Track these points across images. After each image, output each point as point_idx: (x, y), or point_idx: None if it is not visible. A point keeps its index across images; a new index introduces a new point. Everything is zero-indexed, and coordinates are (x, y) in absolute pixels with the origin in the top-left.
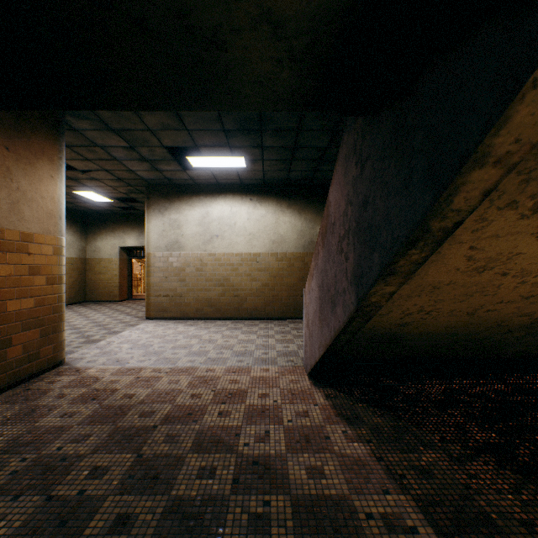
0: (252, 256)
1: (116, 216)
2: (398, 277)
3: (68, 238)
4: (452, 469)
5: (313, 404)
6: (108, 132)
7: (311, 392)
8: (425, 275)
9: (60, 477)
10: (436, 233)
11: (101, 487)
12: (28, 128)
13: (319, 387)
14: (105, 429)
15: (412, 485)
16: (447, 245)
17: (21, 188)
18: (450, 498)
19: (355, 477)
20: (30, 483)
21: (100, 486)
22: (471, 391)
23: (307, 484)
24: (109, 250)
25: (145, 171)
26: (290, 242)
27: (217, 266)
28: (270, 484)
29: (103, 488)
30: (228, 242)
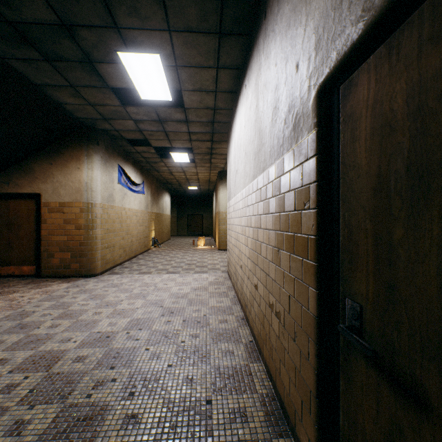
0: (246, 196)
1: None
2: None
3: None
4: None
5: None
6: (111, 122)
7: None
8: None
9: None
10: None
11: None
12: (63, 149)
13: None
14: None
15: None
16: None
17: (59, 181)
18: None
19: None
20: None
21: None
22: None
23: None
24: None
25: (192, 127)
26: (265, 141)
27: (236, 217)
28: None
29: None
30: (239, 177)
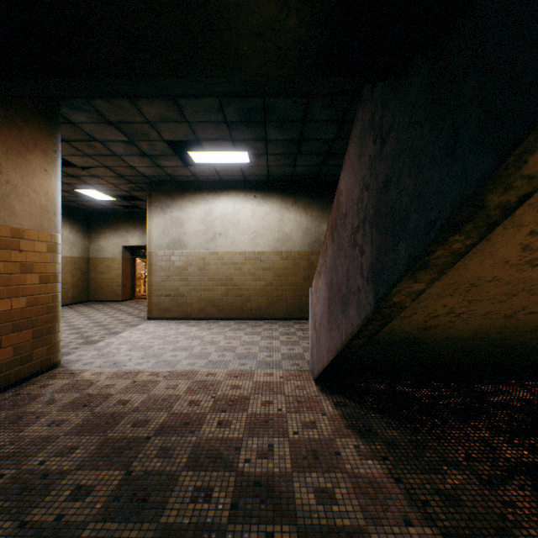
0: (256, 255)
1: (119, 215)
2: (430, 272)
3: (71, 237)
4: (483, 494)
5: (321, 414)
6: (105, 125)
7: (318, 399)
8: (464, 269)
9: (38, 499)
10: (492, 211)
11: (82, 512)
12: (19, 118)
13: (326, 393)
14: (94, 441)
15: (438, 514)
16: (501, 230)
17: (11, 182)
18: (485, 532)
19: (371, 504)
20: (4, 505)
21: (81, 510)
22: (493, 400)
23: (316, 511)
24: (112, 250)
25: (146, 168)
26: (295, 240)
27: (220, 265)
28: (273, 511)
29: (84, 513)
30: (231, 240)
